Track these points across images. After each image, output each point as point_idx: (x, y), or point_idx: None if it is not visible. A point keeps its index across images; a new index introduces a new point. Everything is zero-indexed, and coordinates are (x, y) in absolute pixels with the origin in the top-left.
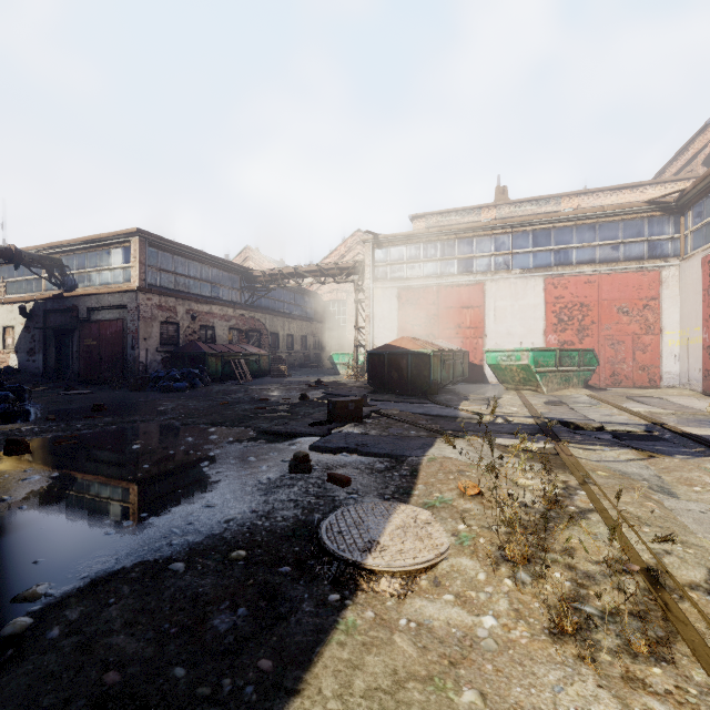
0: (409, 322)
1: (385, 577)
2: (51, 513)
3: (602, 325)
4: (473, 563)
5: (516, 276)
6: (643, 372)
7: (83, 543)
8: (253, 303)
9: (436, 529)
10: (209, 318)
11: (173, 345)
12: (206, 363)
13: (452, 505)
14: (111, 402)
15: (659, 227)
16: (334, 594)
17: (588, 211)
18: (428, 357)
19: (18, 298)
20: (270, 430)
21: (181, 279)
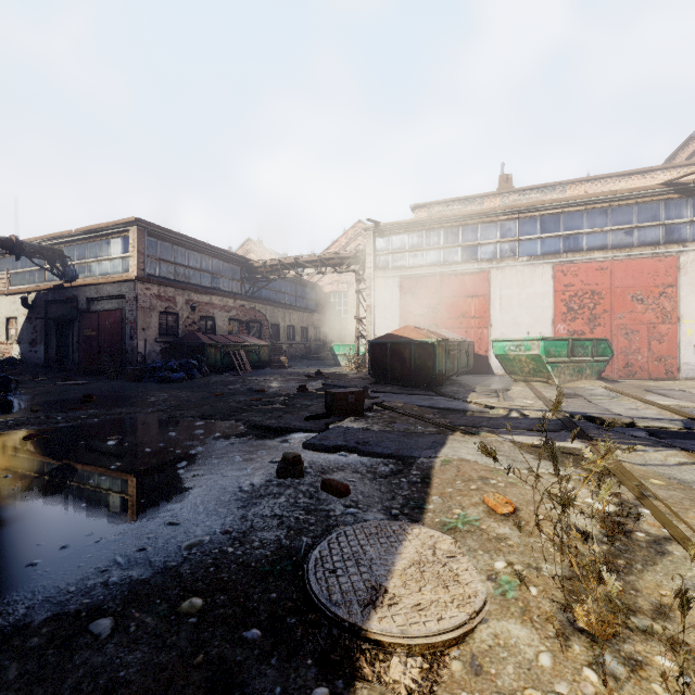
0: (412, 312)
1: (397, 655)
2: None
3: (615, 314)
4: (527, 632)
5: (523, 264)
6: (660, 363)
7: None
8: (254, 294)
9: (464, 567)
10: (209, 309)
11: (172, 336)
12: (205, 353)
13: (480, 528)
14: (104, 392)
15: (676, 211)
16: (320, 686)
17: (600, 194)
18: (433, 347)
19: (20, 289)
20: (261, 425)
21: (181, 269)
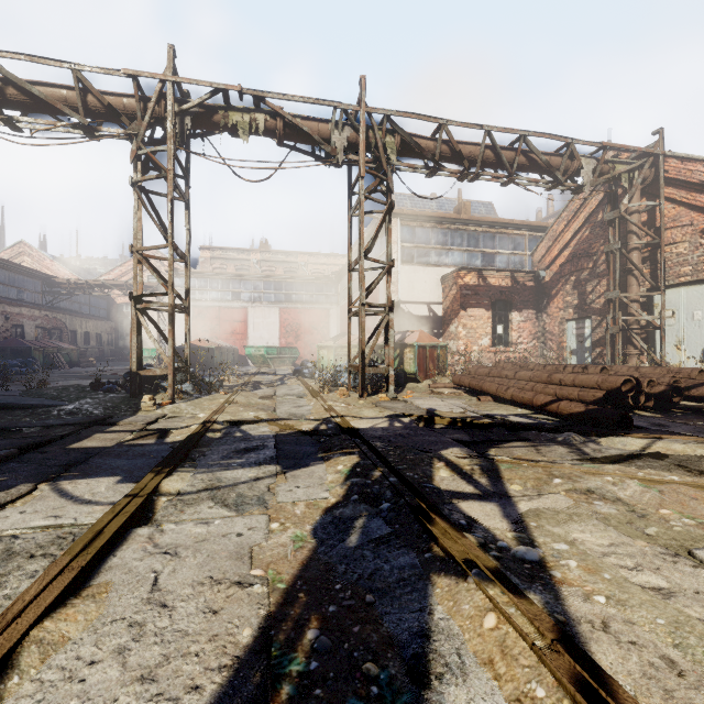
0: (200, 328)
1: None
2: None
3: (306, 335)
4: None
5: (265, 306)
6: None
7: None
8: (54, 305)
9: None
10: (19, 319)
11: None
12: (33, 355)
13: None
14: None
15: (330, 289)
16: None
17: (300, 276)
18: (213, 350)
19: None
20: None
21: None
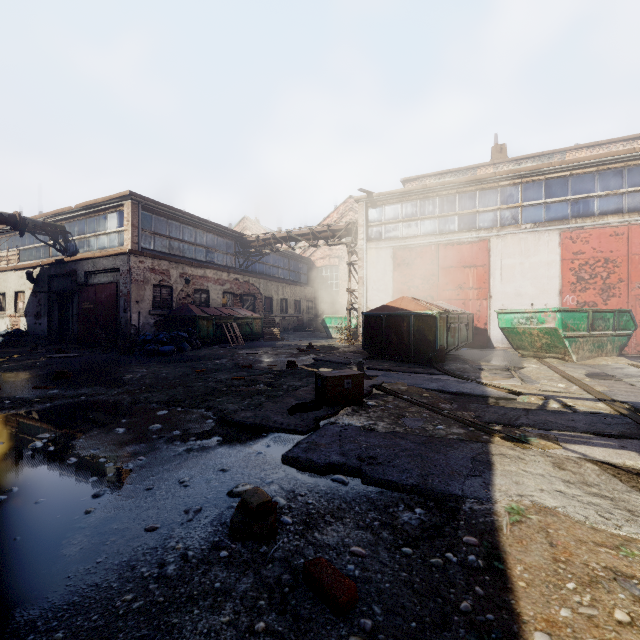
0: (405, 283)
1: None
2: None
3: (633, 283)
4: None
5: (526, 231)
6: None
7: None
8: (247, 268)
9: None
10: (203, 282)
11: (167, 308)
12: (197, 326)
13: None
14: (85, 367)
15: None
16: None
17: (615, 153)
18: (434, 319)
19: (26, 265)
20: (231, 420)
21: (175, 243)
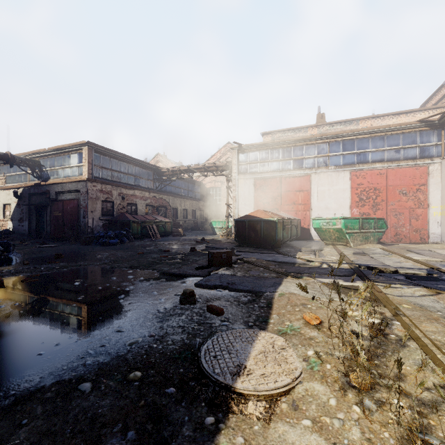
0: (261, 200)
1: (252, 400)
2: (3, 335)
3: (389, 202)
4: (323, 388)
5: (331, 170)
6: (416, 233)
7: (19, 362)
8: (161, 189)
9: (290, 354)
10: (133, 199)
11: (110, 216)
12: (131, 227)
13: (300, 333)
14: (68, 252)
15: (427, 138)
16: (210, 416)
17: (379, 127)
18: (274, 223)
19: (13, 186)
20: (168, 272)
21: (115, 173)
